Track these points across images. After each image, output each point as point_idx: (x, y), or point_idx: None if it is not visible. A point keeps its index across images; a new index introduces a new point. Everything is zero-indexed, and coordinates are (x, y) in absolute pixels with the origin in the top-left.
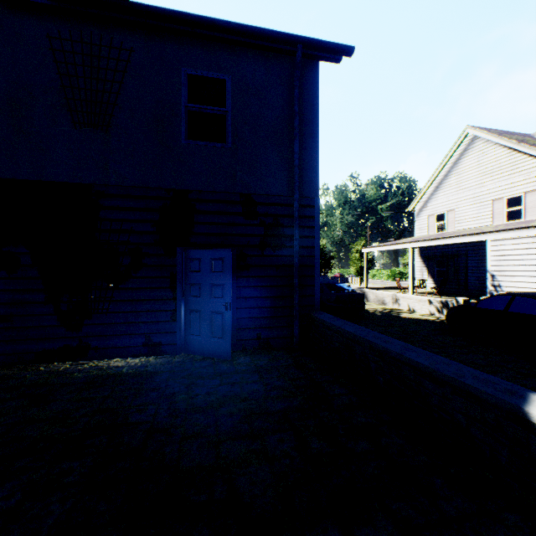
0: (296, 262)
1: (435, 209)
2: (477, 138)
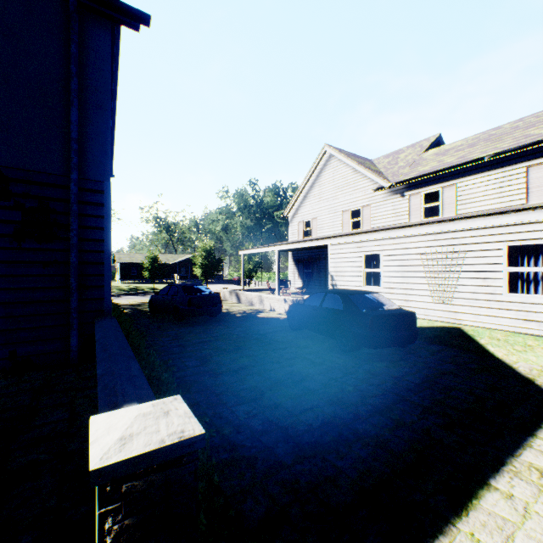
0: (74, 258)
1: (304, 217)
2: (333, 156)
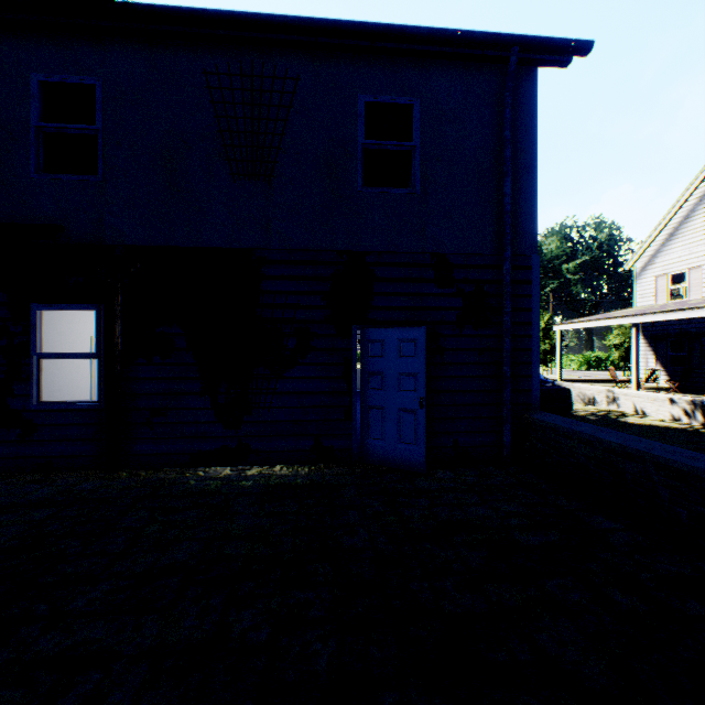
0: (508, 344)
1: (669, 267)
2: None
